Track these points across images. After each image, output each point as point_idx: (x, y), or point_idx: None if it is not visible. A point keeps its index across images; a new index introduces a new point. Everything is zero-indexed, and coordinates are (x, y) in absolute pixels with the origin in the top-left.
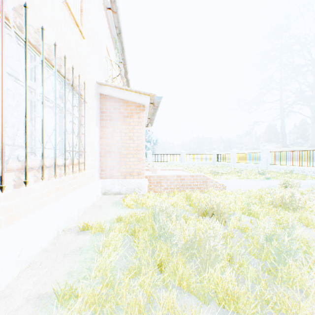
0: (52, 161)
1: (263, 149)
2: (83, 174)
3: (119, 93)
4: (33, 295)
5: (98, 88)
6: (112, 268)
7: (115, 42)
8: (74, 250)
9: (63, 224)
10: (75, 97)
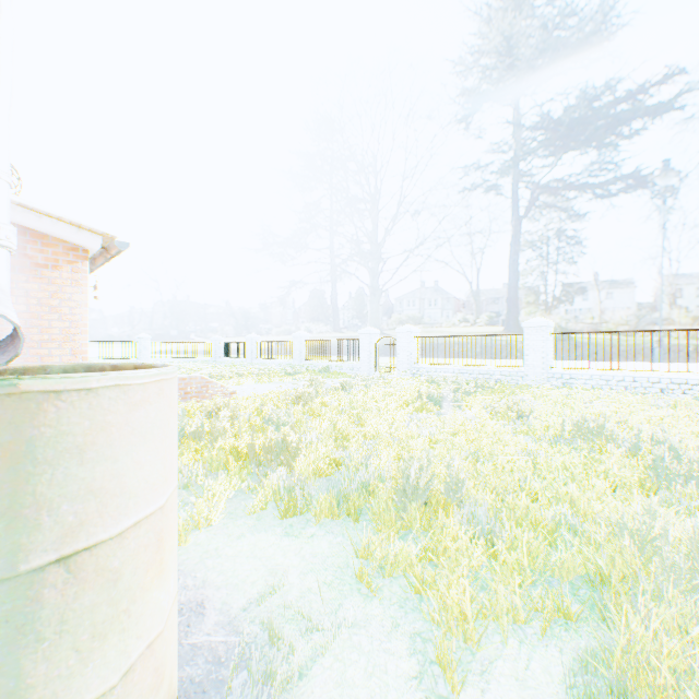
0: None
1: (296, 336)
2: None
3: (29, 217)
4: None
5: None
6: None
7: None
8: None
9: None
10: None
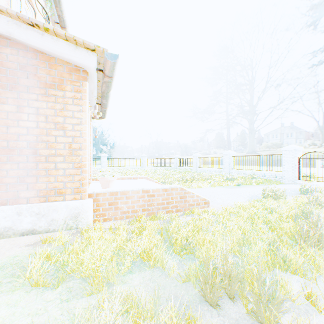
0: None
1: (225, 153)
2: None
3: (32, 35)
4: None
5: None
6: None
7: None
8: None
9: None
10: None
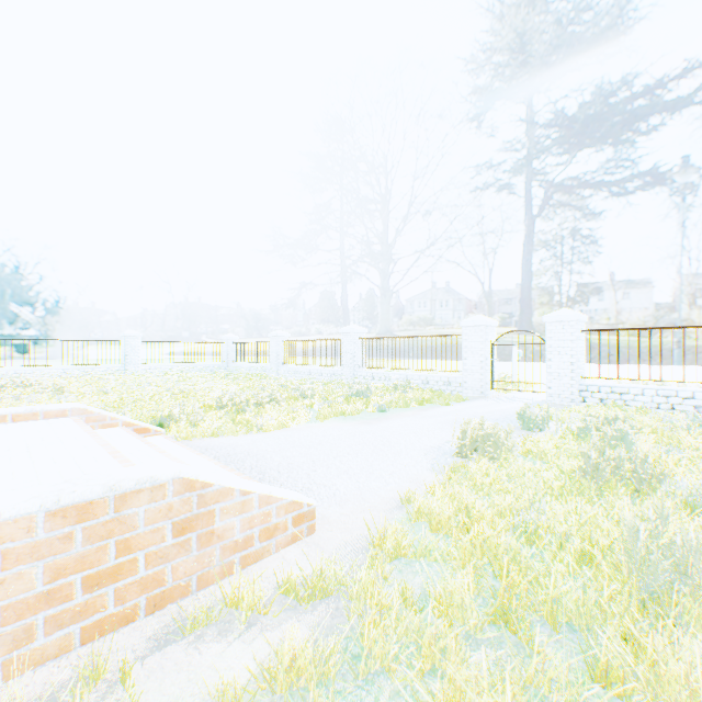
0: None
1: (346, 331)
2: None
3: None
4: None
5: None
6: None
7: None
8: None
9: None
10: None
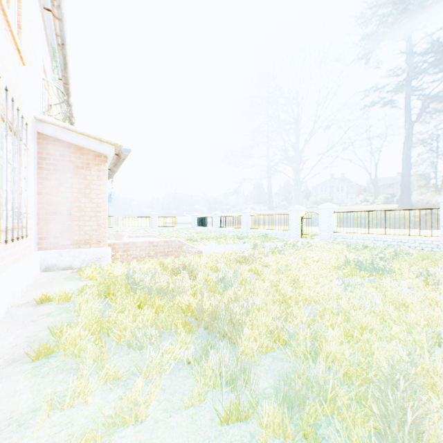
0: (3, 224)
1: (244, 212)
2: (22, 242)
3: (71, 136)
4: (22, 342)
5: (36, 125)
6: (100, 312)
7: (54, 52)
8: (42, 316)
9: (11, 300)
10: (9, 140)
